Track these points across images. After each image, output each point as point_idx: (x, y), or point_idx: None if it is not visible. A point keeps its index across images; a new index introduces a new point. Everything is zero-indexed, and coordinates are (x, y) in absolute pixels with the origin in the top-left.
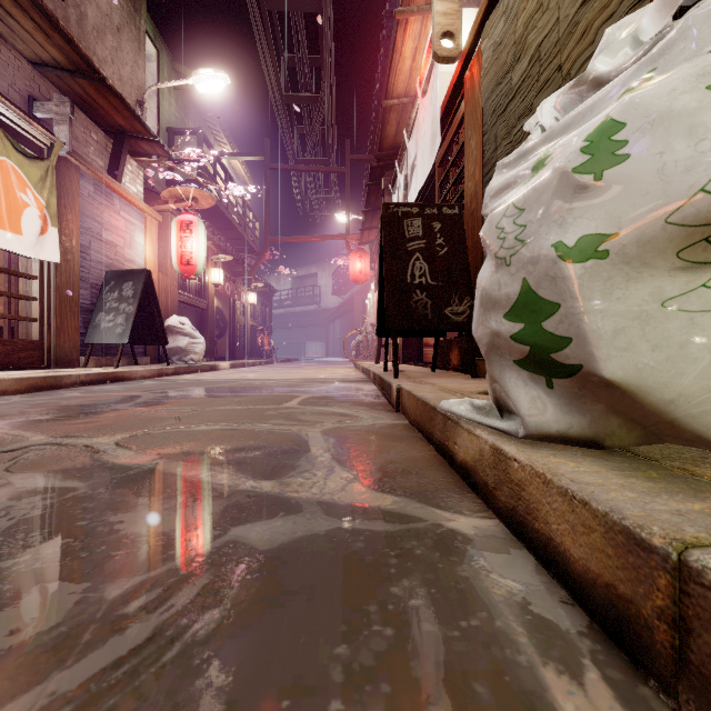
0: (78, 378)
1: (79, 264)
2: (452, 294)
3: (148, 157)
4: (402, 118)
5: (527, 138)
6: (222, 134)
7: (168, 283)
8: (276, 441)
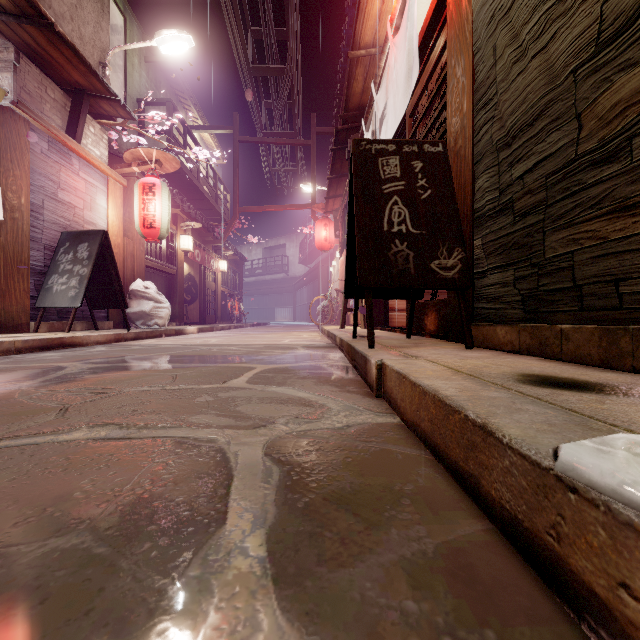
0: (12, 345)
1: (29, 224)
2: (439, 245)
3: (112, 120)
4: (369, 73)
5: (551, 27)
6: (193, 108)
7: (134, 248)
8: (171, 479)
